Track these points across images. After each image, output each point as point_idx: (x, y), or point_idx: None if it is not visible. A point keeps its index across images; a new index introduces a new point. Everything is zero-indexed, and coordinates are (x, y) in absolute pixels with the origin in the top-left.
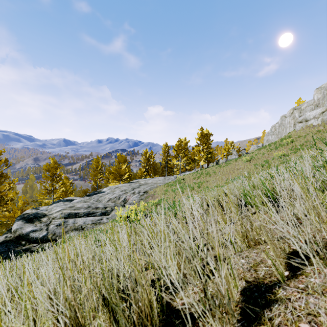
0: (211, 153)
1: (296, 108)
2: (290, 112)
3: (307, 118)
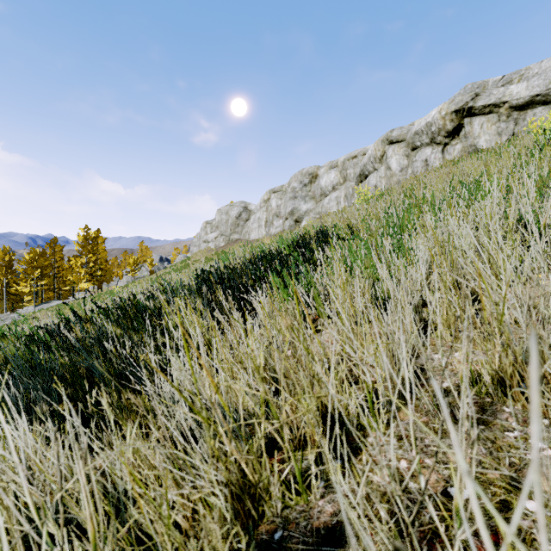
0: (106, 268)
1: (208, 222)
2: (204, 226)
3: (208, 240)
